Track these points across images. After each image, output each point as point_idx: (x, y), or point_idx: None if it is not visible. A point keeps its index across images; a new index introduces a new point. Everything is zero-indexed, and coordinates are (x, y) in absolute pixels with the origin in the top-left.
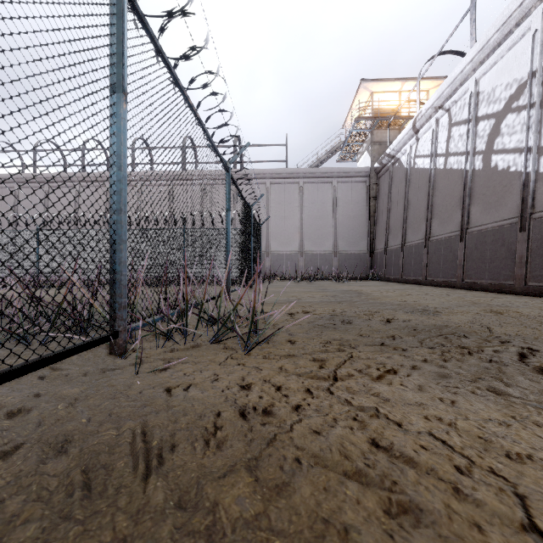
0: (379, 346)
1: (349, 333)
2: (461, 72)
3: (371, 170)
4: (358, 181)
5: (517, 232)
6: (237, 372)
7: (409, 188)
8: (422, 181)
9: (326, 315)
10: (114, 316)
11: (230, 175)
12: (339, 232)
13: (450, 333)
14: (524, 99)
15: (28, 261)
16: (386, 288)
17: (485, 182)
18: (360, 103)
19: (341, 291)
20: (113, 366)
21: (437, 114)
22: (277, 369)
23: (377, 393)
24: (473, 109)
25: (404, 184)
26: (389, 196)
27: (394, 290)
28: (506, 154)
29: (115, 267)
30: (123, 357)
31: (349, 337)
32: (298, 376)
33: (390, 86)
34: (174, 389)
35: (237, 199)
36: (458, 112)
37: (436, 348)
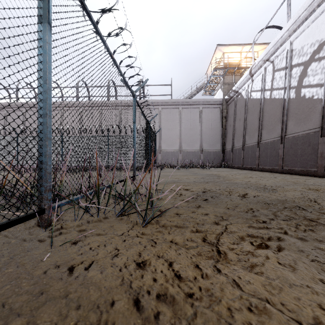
0: (245, 218)
1: (219, 206)
2: (281, 37)
3: (223, 100)
4: (215, 107)
5: (319, 137)
6: (135, 246)
7: (247, 111)
8: (255, 106)
9: (199, 192)
10: (41, 196)
11: (135, 99)
12: (204, 138)
13: (292, 207)
14: (323, 53)
15: (11, 156)
16: (234, 173)
17: (297, 106)
18: (216, 60)
19: (206, 175)
20: (35, 239)
21: (265, 65)
22: (168, 242)
23: (260, 272)
24: (288, 60)
25: (244, 108)
26: (235, 116)
27: (239, 174)
28: (311, 88)
29: (42, 159)
30: (47, 229)
31: (220, 210)
32: (186, 249)
33: (235, 48)
34: (77, 267)
35: (141, 118)
36: (279, 62)
37: (288, 220)
